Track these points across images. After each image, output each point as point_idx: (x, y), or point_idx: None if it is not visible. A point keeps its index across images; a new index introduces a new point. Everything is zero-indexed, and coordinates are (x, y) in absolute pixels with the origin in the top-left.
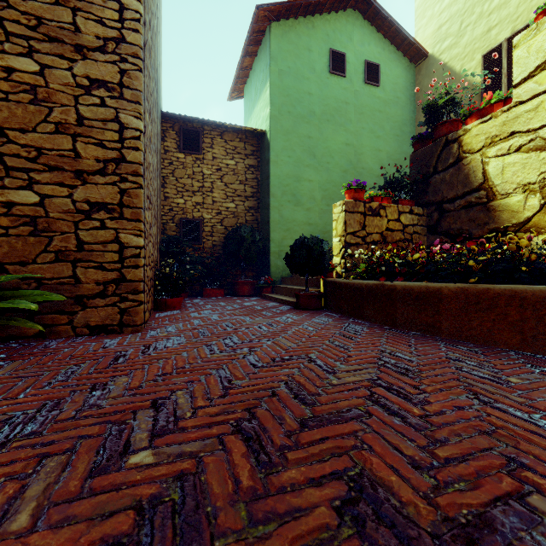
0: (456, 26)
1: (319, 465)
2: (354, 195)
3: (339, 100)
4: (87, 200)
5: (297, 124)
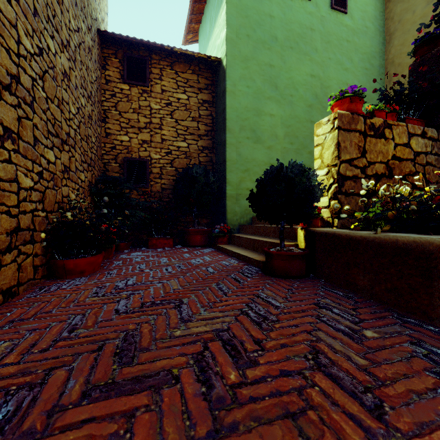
0: None
1: None
2: (349, 107)
3: (304, 25)
4: None
5: (257, 49)
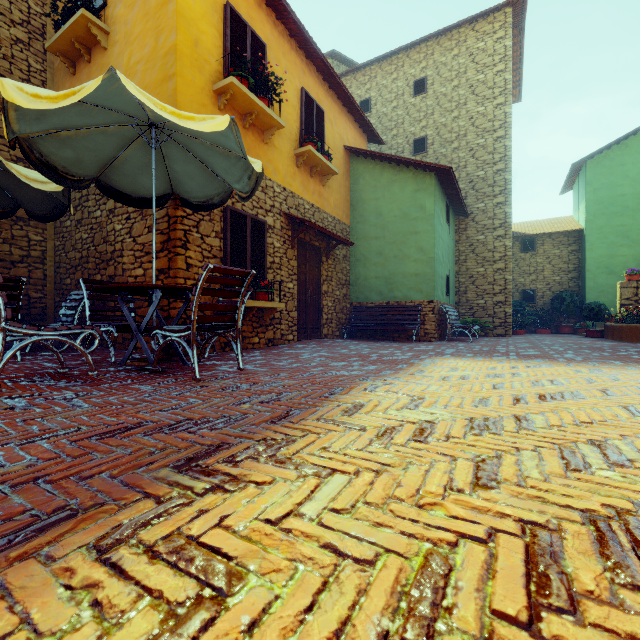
0: None
1: (543, 341)
2: (629, 278)
3: None
4: (496, 301)
5: (610, 219)
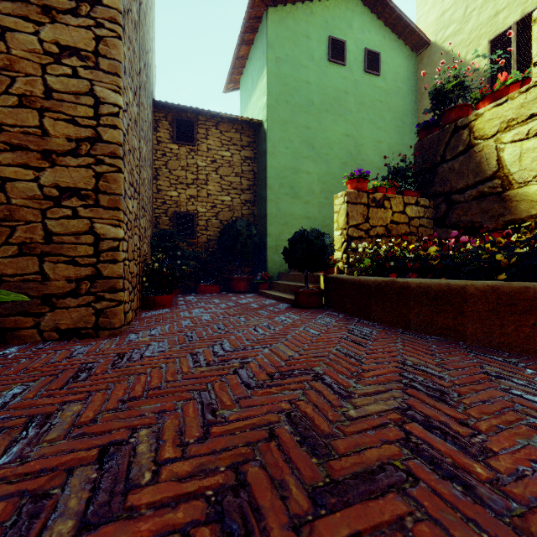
0: (461, 11)
1: None
2: (357, 185)
3: (339, 89)
4: (56, 185)
5: (295, 113)
